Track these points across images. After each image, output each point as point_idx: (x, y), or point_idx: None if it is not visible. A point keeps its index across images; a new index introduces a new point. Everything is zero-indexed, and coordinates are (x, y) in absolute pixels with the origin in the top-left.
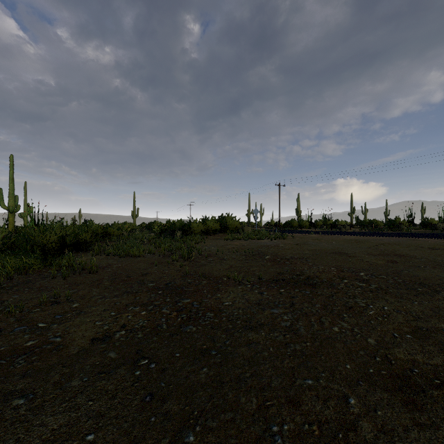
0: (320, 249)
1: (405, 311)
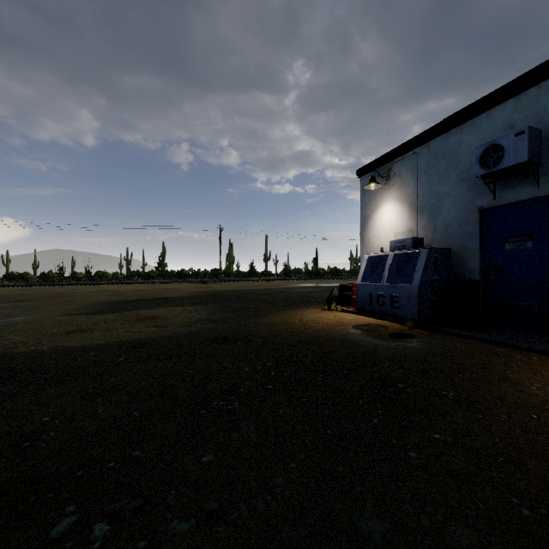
0: (4, 295)
1: (62, 299)
